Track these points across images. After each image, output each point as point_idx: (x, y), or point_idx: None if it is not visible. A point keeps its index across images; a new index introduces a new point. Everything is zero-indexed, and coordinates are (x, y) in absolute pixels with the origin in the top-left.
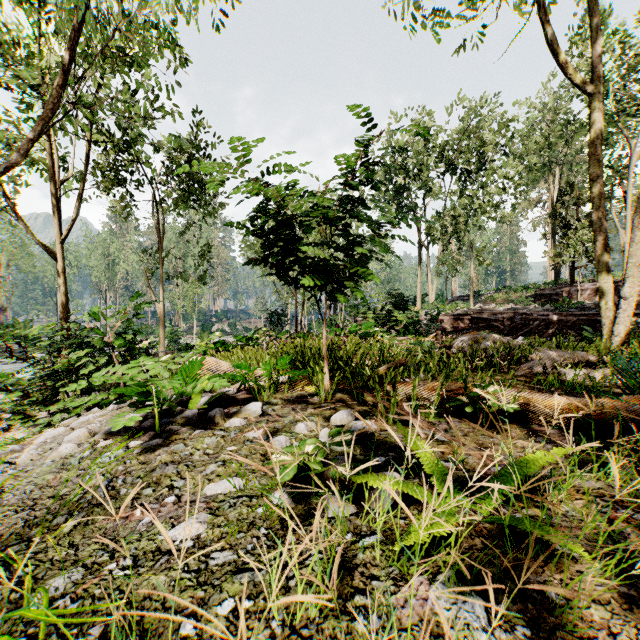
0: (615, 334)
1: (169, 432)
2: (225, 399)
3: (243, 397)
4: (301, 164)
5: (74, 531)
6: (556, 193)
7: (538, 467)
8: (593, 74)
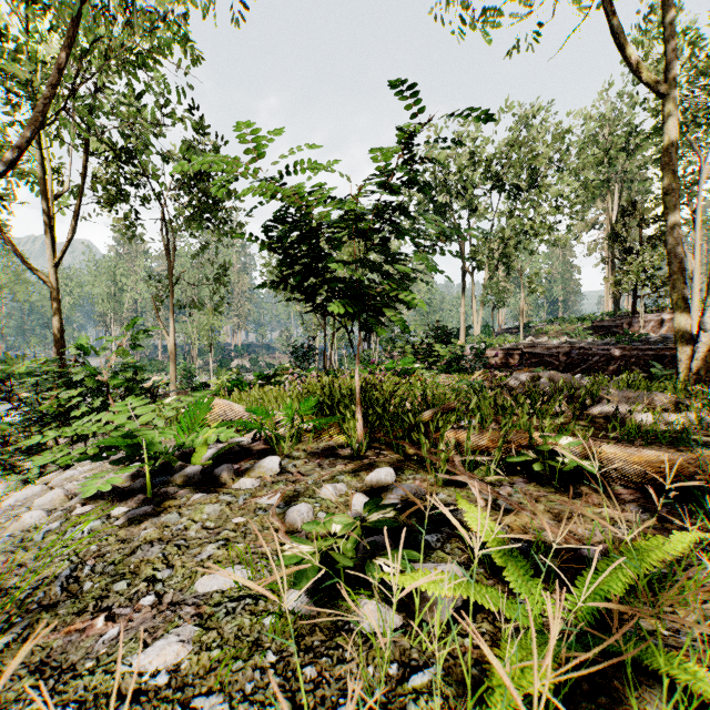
0: (693, 371)
1: (163, 495)
2: (237, 451)
3: (259, 448)
4: (328, 163)
5: (6, 652)
6: (615, 214)
7: (656, 561)
8: (667, 71)
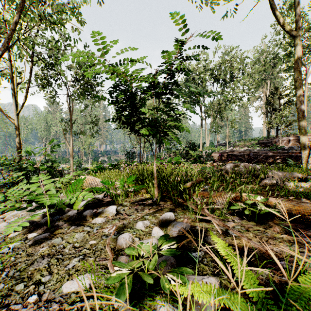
0: (309, 163)
1: (56, 226)
2: (96, 202)
3: (107, 200)
4: (140, 58)
5: None
6: (268, 93)
7: None
8: (296, 25)
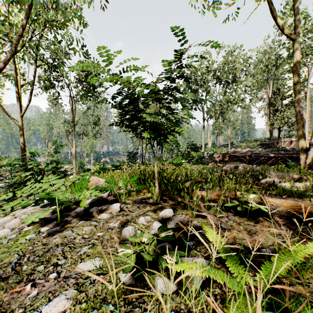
0: (307, 164)
1: (65, 222)
2: (101, 200)
3: (111, 199)
4: (142, 67)
5: None
6: (270, 94)
7: (301, 258)
8: (295, 29)
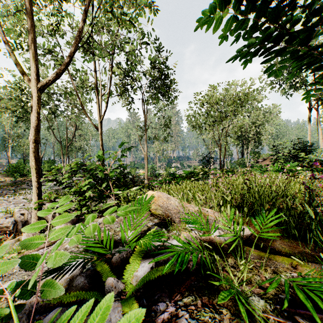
0: None
1: None
2: None
3: None
4: None
5: None
6: None
7: None
8: None
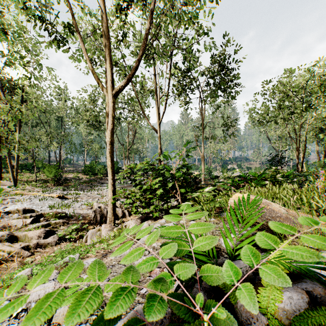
0: None
1: None
2: None
3: None
4: None
5: None
6: None
7: None
8: None
